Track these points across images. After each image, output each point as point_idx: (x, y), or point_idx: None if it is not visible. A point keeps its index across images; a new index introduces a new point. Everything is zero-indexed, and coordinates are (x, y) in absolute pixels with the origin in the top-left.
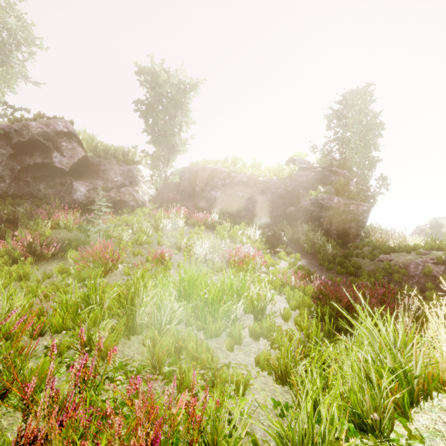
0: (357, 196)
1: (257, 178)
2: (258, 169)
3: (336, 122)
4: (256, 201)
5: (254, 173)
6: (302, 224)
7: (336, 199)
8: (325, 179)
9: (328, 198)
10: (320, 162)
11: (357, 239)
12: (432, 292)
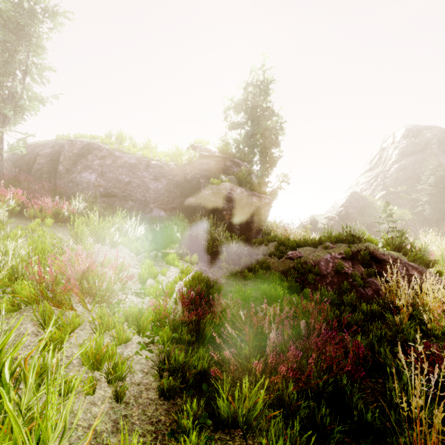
0: (259, 188)
1: (149, 161)
2: (152, 151)
3: (238, 113)
4: (147, 189)
5: (146, 155)
6: (202, 218)
7: (239, 190)
8: (227, 169)
9: (231, 187)
10: (222, 151)
11: (259, 234)
12: (351, 295)
